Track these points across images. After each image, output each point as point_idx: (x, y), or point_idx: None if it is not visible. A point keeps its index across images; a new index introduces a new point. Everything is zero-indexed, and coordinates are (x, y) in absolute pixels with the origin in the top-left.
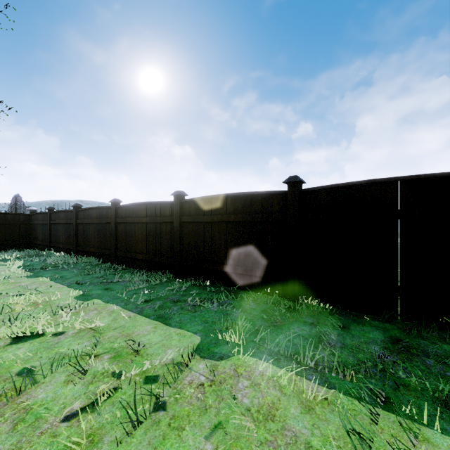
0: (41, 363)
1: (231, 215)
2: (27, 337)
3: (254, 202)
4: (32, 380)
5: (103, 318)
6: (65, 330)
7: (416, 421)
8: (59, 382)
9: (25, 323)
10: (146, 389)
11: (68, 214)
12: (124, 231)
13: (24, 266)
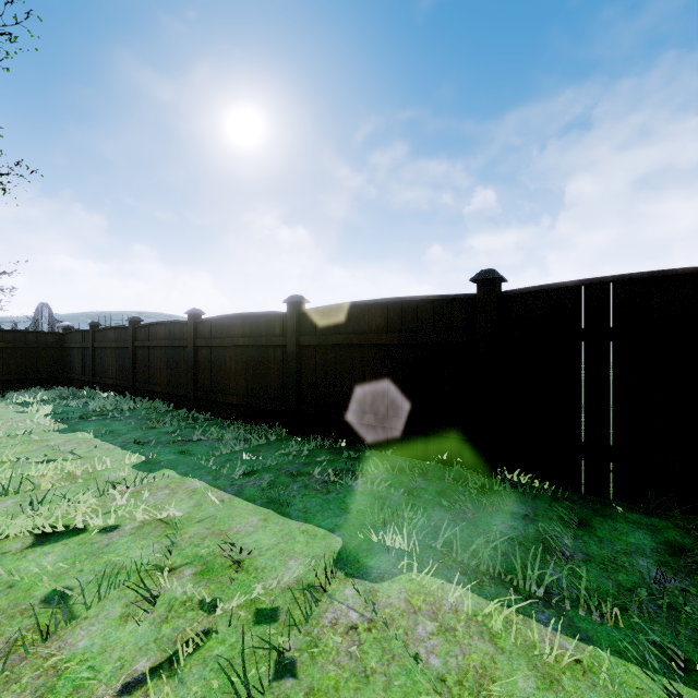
0: (81, 581)
1: (382, 334)
2: (58, 535)
3: (421, 312)
4: (68, 614)
5: (179, 502)
6: (120, 523)
7: None
8: (112, 617)
9: (56, 509)
10: (261, 638)
11: (121, 333)
12: (207, 360)
13: (54, 413)
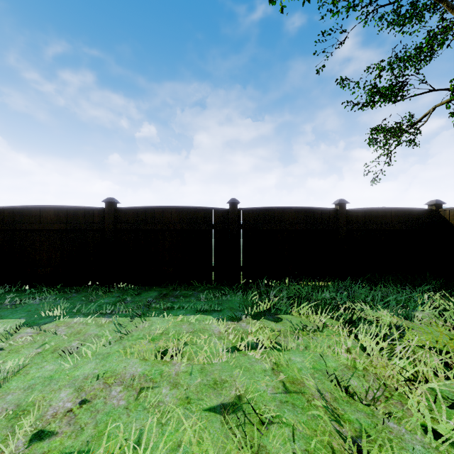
0: None
1: (54, 224)
2: None
3: (78, 214)
4: None
5: None
6: None
7: (150, 317)
8: None
9: None
10: None
11: None
12: None
13: None
